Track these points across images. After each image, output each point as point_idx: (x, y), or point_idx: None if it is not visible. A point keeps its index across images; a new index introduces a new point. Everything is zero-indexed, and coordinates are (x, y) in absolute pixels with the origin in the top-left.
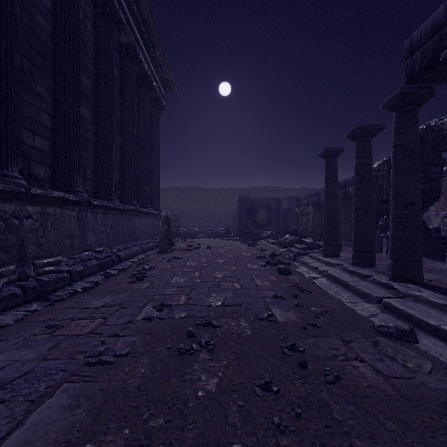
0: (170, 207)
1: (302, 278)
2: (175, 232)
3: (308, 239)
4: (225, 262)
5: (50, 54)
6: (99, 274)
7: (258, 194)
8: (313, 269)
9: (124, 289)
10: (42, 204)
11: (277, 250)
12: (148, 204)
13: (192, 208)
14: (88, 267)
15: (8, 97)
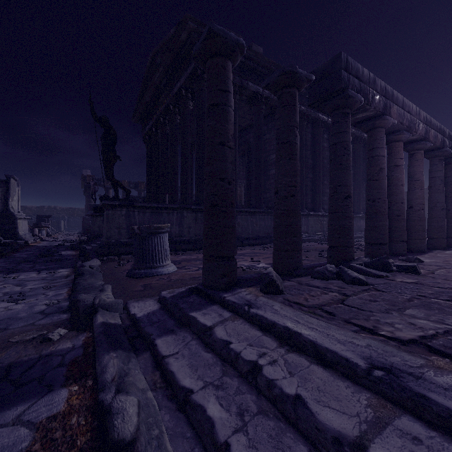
0: None
1: None
2: None
3: None
4: None
5: (327, 169)
6: None
7: None
8: None
9: None
10: (327, 217)
11: None
12: None
13: None
14: None
15: (321, 191)
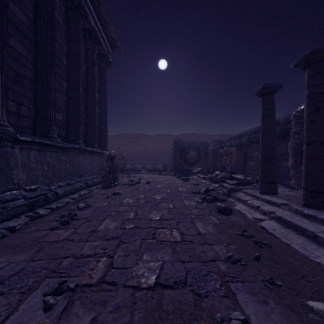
0: (120, 149)
1: (246, 219)
2: (121, 168)
3: (239, 176)
4: (162, 199)
5: None
6: (25, 215)
7: (188, 139)
8: (254, 208)
9: (35, 242)
10: None
11: (209, 185)
12: (95, 144)
13: (137, 150)
14: (7, 209)
15: None
